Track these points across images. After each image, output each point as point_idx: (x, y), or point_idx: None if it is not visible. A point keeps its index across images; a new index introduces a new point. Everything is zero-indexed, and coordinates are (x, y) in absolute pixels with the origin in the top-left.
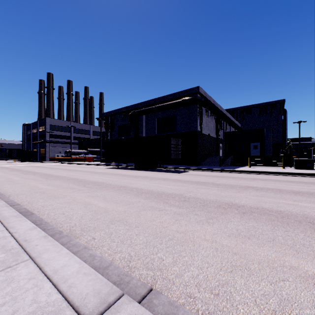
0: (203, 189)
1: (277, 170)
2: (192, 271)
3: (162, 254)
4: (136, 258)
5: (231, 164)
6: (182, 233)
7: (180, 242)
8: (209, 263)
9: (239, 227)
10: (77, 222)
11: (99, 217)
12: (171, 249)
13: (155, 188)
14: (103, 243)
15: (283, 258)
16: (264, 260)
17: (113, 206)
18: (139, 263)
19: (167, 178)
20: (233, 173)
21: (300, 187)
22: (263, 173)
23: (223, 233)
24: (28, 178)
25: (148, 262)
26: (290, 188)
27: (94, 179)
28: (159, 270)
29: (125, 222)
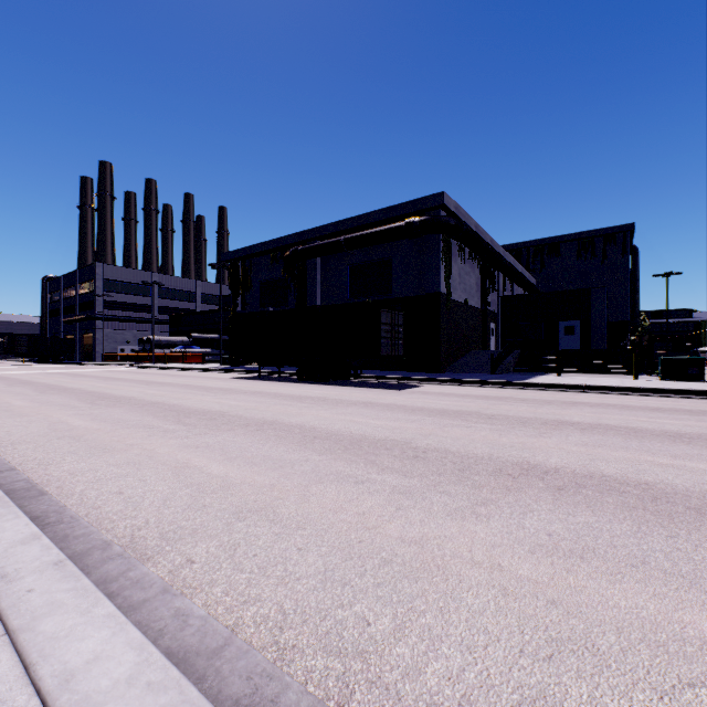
0: (456, 428)
1: (622, 383)
2: (446, 659)
3: (365, 605)
4: (297, 619)
5: (515, 369)
6: (415, 543)
7: (411, 571)
8: (489, 631)
9: (554, 527)
10: (152, 516)
11: (207, 502)
12: (388, 590)
13: (344, 426)
14: (213, 574)
15: (678, 616)
16: (630, 621)
17: (244, 472)
18: (304, 634)
19: (373, 402)
20: (523, 391)
21: (682, 422)
22: (591, 389)
23: (516, 544)
24: (48, 402)
25: (330, 631)
26: (658, 426)
27: (203, 405)
28: (359, 656)
29: (272, 514)
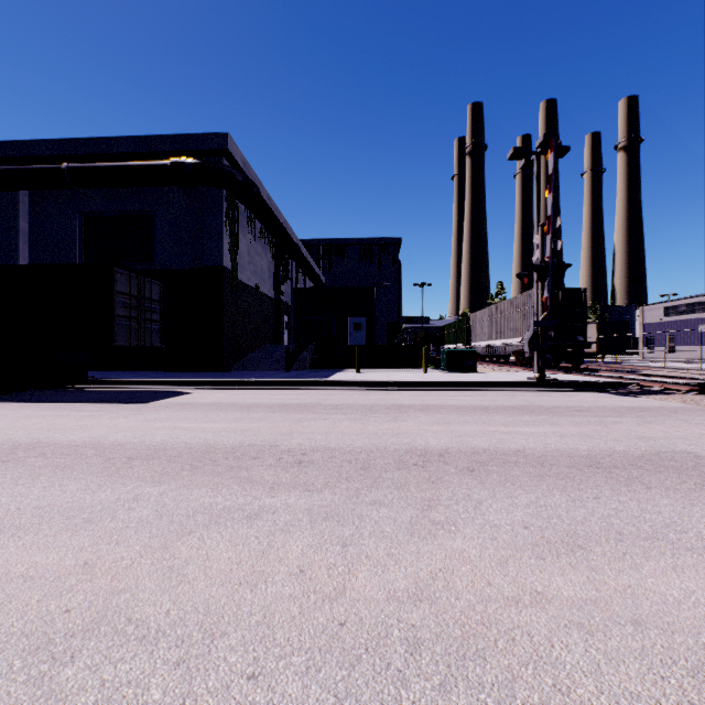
0: (218, 532)
1: (422, 377)
2: None
3: None
4: None
5: (311, 366)
6: None
7: None
8: None
9: None
10: None
11: None
12: None
13: None
14: None
15: None
16: None
17: None
18: None
19: (44, 441)
20: (329, 392)
21: (545, 429)
22: (399, 385)
23: None
24: None
25: None
26: (539, 442)
27: None
28: None
29: None
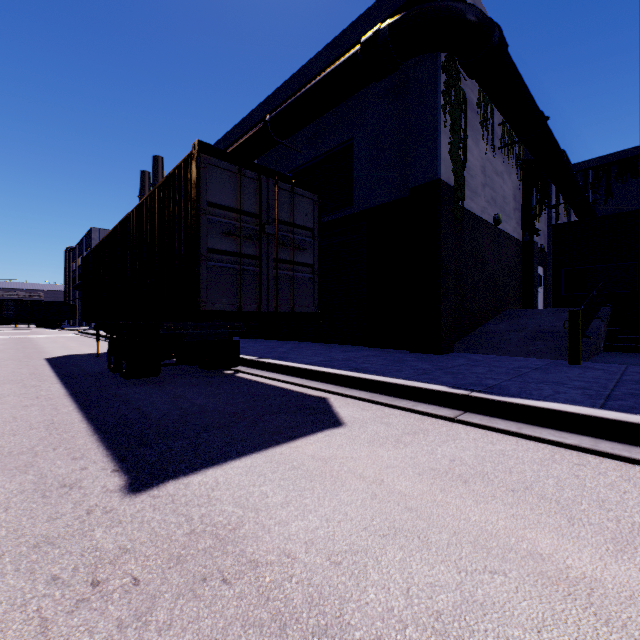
0: None
1: None
2: None
3: None
4: None
5: (610, 346)
6: None
7: None
8: None
9: None
10: None
11: None
12: None
13: None
14: None
15: None
16: None
17: None
18: None
19: None
20: None
21: None
22: None
23: None
24: None
25: None
26: None
27: None
28: None
29: None
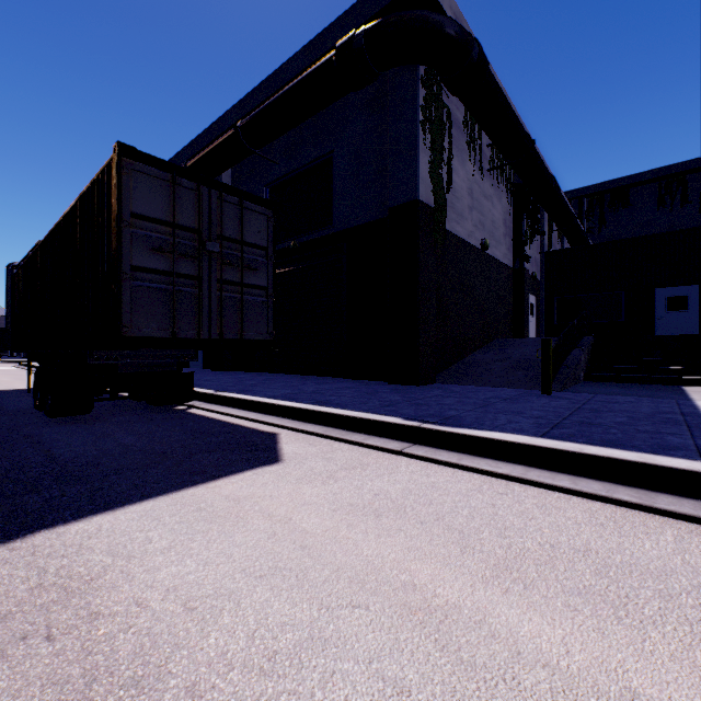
0: None
1: None
2: None
3: None
4: None
5: (589, 376)
6: None
7: None
8: None
9: None
10: None
11: None
12: None
13: None
14: None
15: None
16: None
17: None
18: None
19: None
20: None
21: None
22: None
23: None
24: None
25: None
26: None
27: None
28: None
29: None
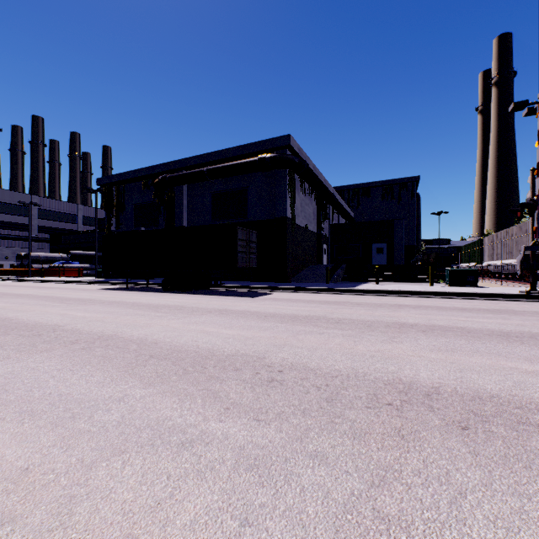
0: (310, 335)
1: (425, 288)
2: None
3: None
4: None
5: (343, 279)
6: None
7: None
8: None
9: None
10: None
11: None
12: None
13: (192, 338)
14: None
15: None
16: None
17: None
18: None
19: (228, 309)
20: (354, 296)
21: (494, 321)
22: (405, 293)
23: None
24: None
25: None
26: (480, 325)
27: (41, 318)
28: None
29: None
